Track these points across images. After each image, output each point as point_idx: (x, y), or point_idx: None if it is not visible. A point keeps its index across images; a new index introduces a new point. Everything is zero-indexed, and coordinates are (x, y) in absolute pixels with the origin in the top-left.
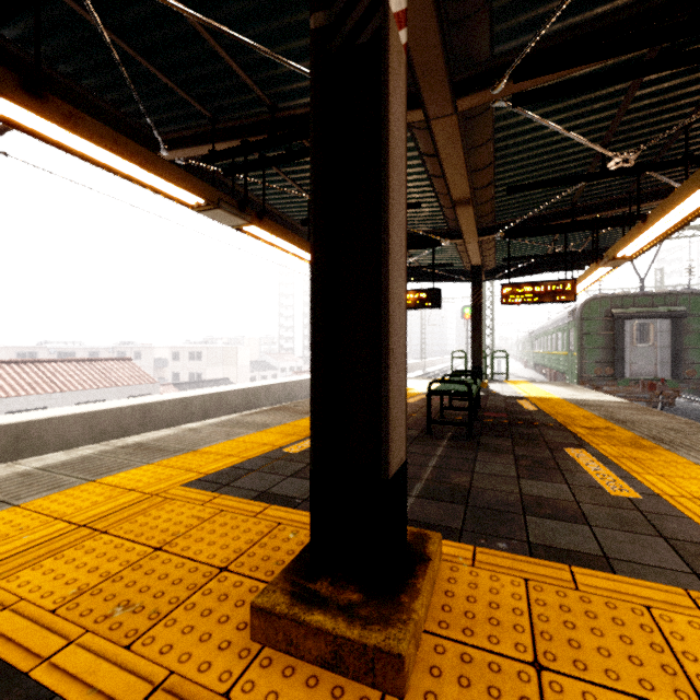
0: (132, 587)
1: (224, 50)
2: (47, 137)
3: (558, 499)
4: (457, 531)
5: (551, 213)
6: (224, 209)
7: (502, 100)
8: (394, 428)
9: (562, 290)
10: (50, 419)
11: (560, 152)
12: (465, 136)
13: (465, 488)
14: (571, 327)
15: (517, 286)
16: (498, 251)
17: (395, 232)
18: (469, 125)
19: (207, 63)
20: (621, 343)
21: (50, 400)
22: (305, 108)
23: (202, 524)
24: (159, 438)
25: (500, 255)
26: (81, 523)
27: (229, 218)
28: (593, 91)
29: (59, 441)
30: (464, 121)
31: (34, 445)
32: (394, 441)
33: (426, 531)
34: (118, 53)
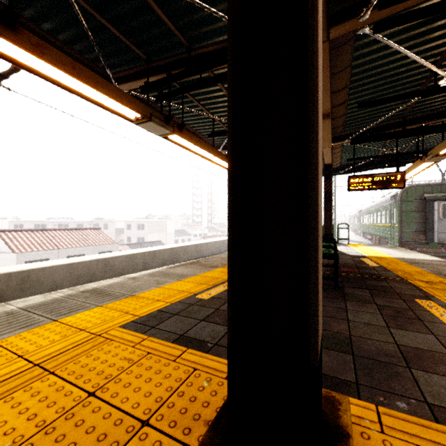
0: (61, 443)
1: (153, 1)
2: (24, 64)
3: (432, 350)
4: (353, 384)
5: (386, 124)
6: (155, 122)
7: (366, 27)
8: (319, 305)
9: (394, 179)
10: (44, 268)
11: (400, 75)
12: (330, 63)
13: (346, 336)
14: (393, 207)
15: (360, 177)
16: (343, 154)
17: (319, 95)
18: (334, 54)
19: (142, 15)
20: (431, 218)
21: (51, 254)
22: (212, 47)
23: (131, 367)
24: (109, 284)
25: (344, 157)
26: (36, 361)
27: (158, 128)
28: (435, 21)
29: (50, 282)
30: (330, 51)
31: (34, 285)
32: (319, 319)
33: (333, 393)
34: (80, 10)
